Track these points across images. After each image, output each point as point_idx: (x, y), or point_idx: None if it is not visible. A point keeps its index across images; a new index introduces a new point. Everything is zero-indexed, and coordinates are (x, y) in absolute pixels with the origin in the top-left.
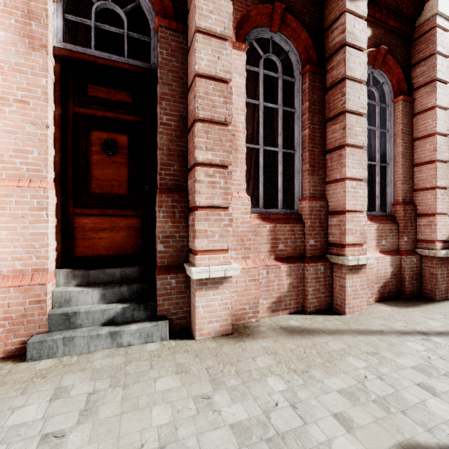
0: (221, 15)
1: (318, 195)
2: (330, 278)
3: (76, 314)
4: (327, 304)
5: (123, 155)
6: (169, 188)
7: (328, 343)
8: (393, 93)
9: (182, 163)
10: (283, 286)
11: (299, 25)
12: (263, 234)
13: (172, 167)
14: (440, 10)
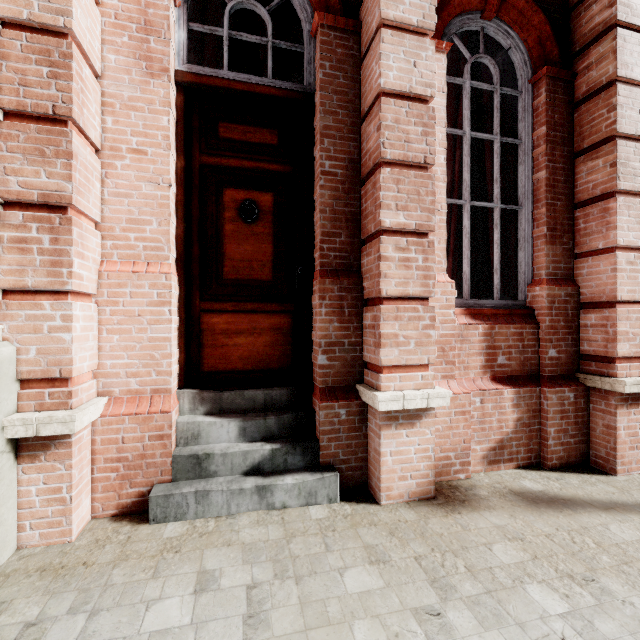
0: None
1: (562, 276)
2: (585, 412)
3: (210, 457)
4: (580, 454)
5: (266, 222)
6: (334, 270)
7: (608, 526)
8: None
9: (352, 231)
10: (506, 423)
11: (531, 3)
12: (473, 340)
13: (338, 238)
14: None
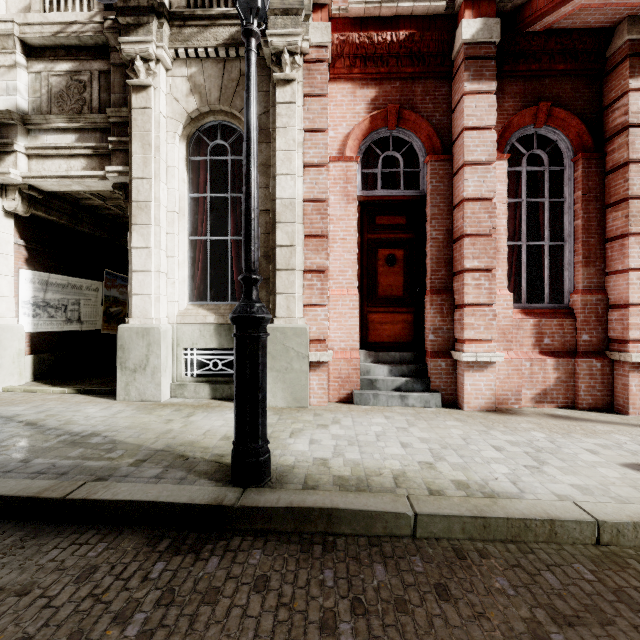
0: (485, 145)
1: (595, 287)
2: (610, 376)
3: (377, 380)
4: (606, 403)
5: (399, 265)
6: (437, 290)
7: (596, 426)
8: None
9: (448, 268)
10: (548, 379)
11: (570, 114)
12: (526, 328)
13: (440, 272)
14: None
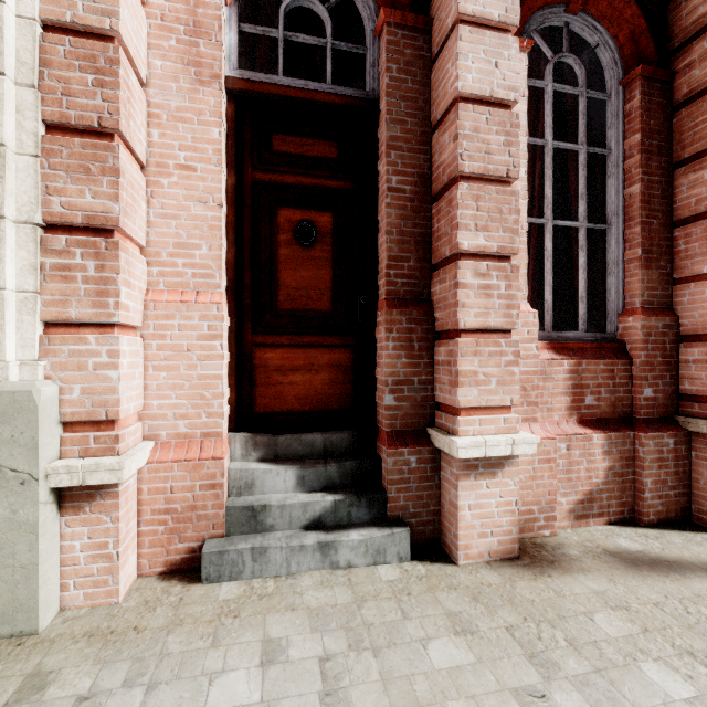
0: None
1: (659, 305)
2: (686, 460)
3: (266, 509)
4: (681, 509)
5: (324, 246)
6: (401, 299)
7: None
8: None
9: (421, 255)
10: (595, 473)
11: None
12: (557, 378)
13: (406, 262)
14: None
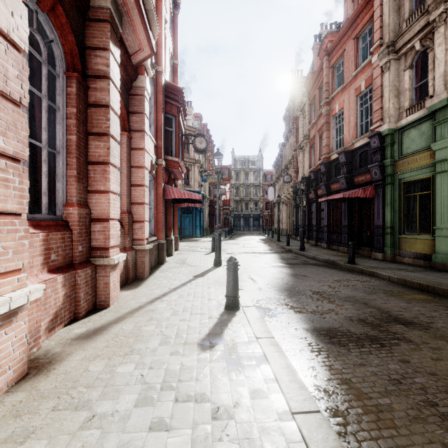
0: None
1: (83, 202)
2: (95, 279)
3: None
4: (93, 303)
5: None
6: None
7: (123, 328)
8: (120, 126)
9: None
10: (59, 299)
11: (69, 26)
12: (36, 245)
13: None
14: (147, 87)
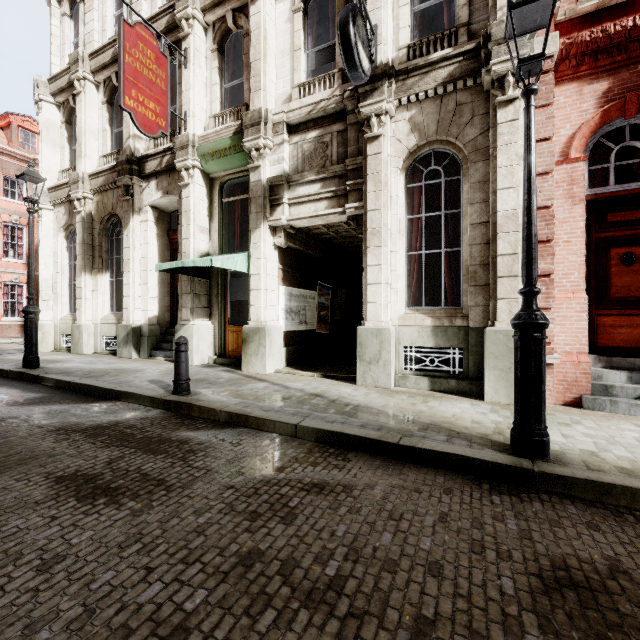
0: None
1: None
2: None
3: (612, 387)
4: None
5: (639, 264)
6: None
7: None
8: None
9: None
10: None
11: None
12: None
13: None
14: None
